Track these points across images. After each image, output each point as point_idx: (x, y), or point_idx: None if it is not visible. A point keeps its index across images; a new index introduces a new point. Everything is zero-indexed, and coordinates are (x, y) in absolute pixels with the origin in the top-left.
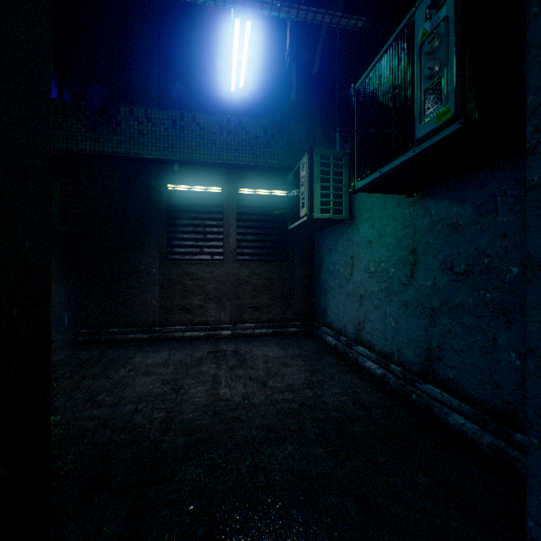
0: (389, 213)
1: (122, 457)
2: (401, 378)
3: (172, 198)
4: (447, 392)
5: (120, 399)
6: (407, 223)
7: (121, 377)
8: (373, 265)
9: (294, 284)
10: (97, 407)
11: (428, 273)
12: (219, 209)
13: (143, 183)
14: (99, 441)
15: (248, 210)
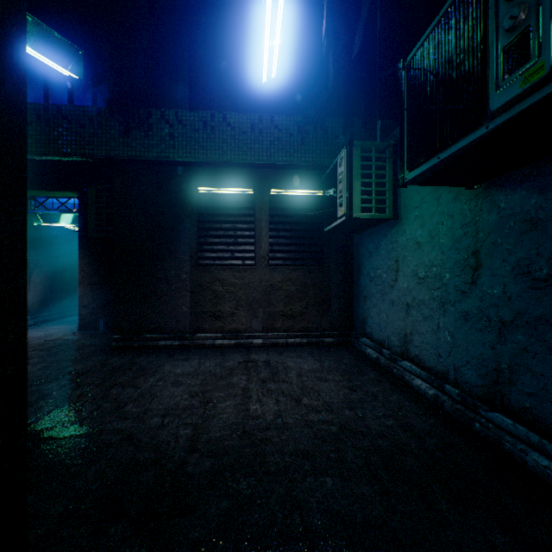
0: (443, 209)
1: (143, 480)
2: (458, 401)
3: (202, 201)
4: (522, 424)
5: (146, 411)
6: (467, 220)
7: (149, 386)
8: (422, 269)
9: (330, 290)
10: (123, 419)
11: (496, 279)
12: (250, 211)
13: (173, 187)
14: (121, 459)
15: (281, 211)
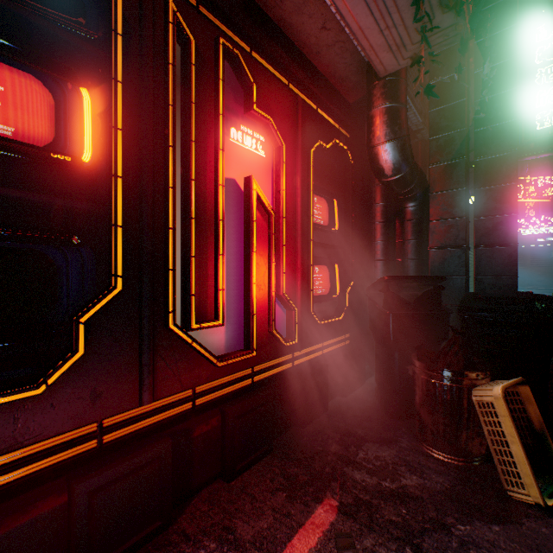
0: None
1: None
2: None
3: None
4: None
5: None
6: None
7: None
8: None
9: None
10: None
11: None
12: (522, 252)
13: None
14: None
15: (534, 251)
